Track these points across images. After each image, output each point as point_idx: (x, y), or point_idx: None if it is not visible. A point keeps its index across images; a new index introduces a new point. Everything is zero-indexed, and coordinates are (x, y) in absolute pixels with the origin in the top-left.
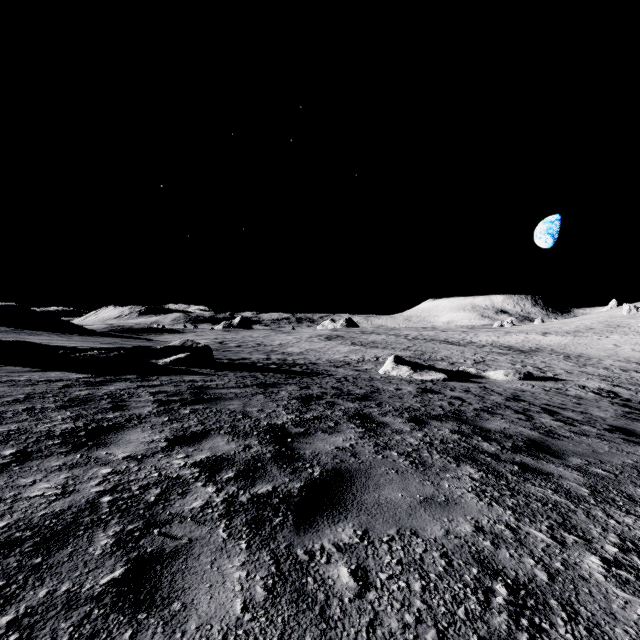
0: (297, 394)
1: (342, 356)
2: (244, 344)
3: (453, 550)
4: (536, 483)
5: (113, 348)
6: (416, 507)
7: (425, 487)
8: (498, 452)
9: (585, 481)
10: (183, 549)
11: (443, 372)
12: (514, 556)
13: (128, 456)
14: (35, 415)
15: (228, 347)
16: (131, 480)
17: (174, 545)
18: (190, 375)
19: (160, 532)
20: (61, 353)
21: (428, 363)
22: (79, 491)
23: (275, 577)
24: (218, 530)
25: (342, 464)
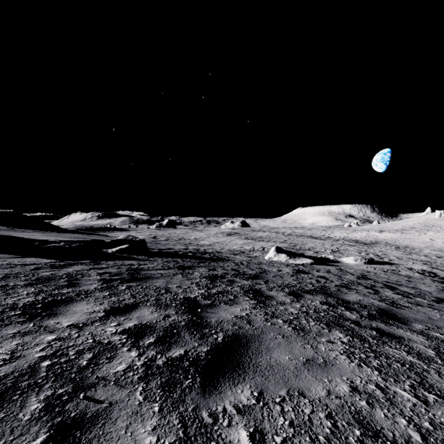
0: (206, 274)
1: (238, 247)
2: (170, 238)
3: (336, 410)
4: (392, 346)
5: (76, 241)
6: (301, 368)
7: (306, 350)
8: (358, 319)
9: (429, 344)
10: (103, 413)
11: (310, 258)
12: (388, 416)
13: (71, 324)
14: (6, 291)
15: (159, 240)
16: (70, 346)
17: (96, 409)
18: (129, 260)
19: (85, 396)
20: (36, 244)
21: (299, 252)
22: (24, 356)
23: (182, 442)
24: (136, 393)
25: (240, 330)
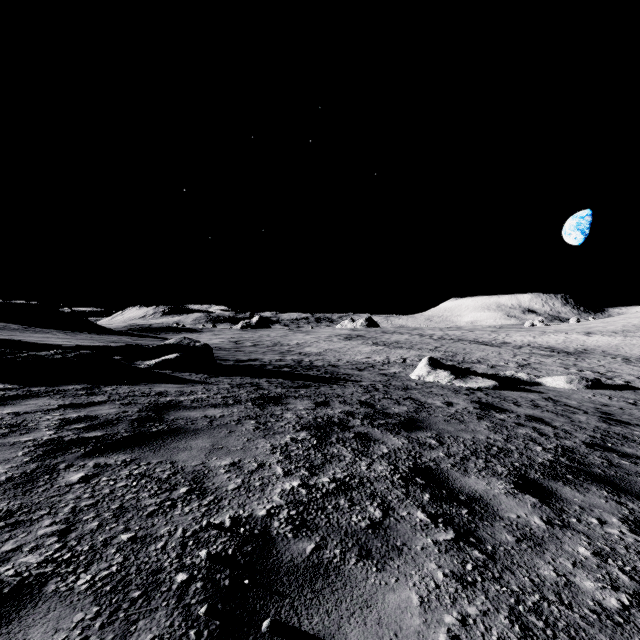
0: (309, 417)
1: (364, 357)
2: (260, 343)
3: None
4: None
5: (98, 347)
6: None
7: None
8: None
9: None
10: None
11: (486, 377)
12: None
13: None
14: None
15: (242, 346)
16: None
17: None
18: (167, 383)
19: None
20: None
21: (464, 366)
22: None
23: None
24: None
25: None
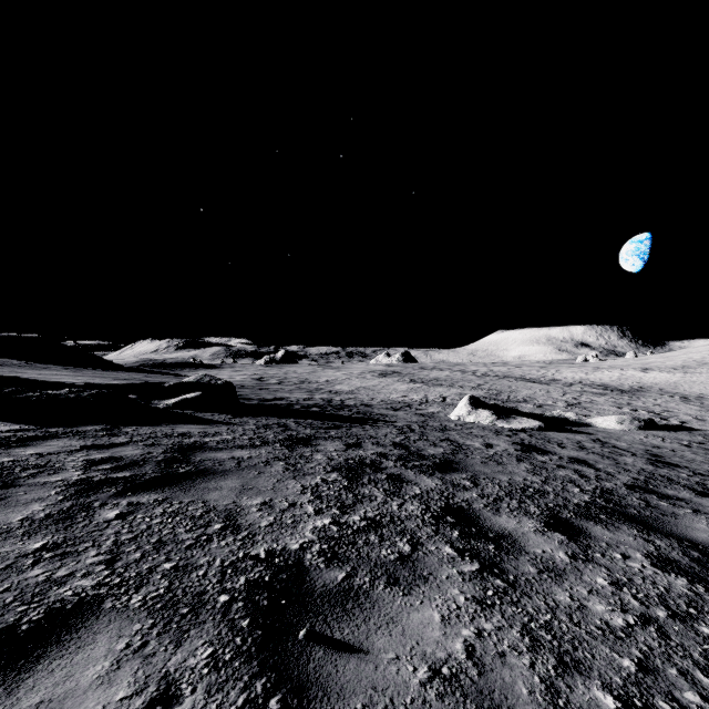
0: (340, 459)
1: (400, 396)
2: (286, 381)
3: None
4: None
5: (111, 385)
6: None
7: None
8: None
9: None
10: None
11: (532, 417)
12: None
13: None
14: None
15: (266, 384)
16: None
17: None
18: (189, 424)
19: None
20: (7, 392)
21: (509, 405)
22: None
23: None
24: None
25: None
